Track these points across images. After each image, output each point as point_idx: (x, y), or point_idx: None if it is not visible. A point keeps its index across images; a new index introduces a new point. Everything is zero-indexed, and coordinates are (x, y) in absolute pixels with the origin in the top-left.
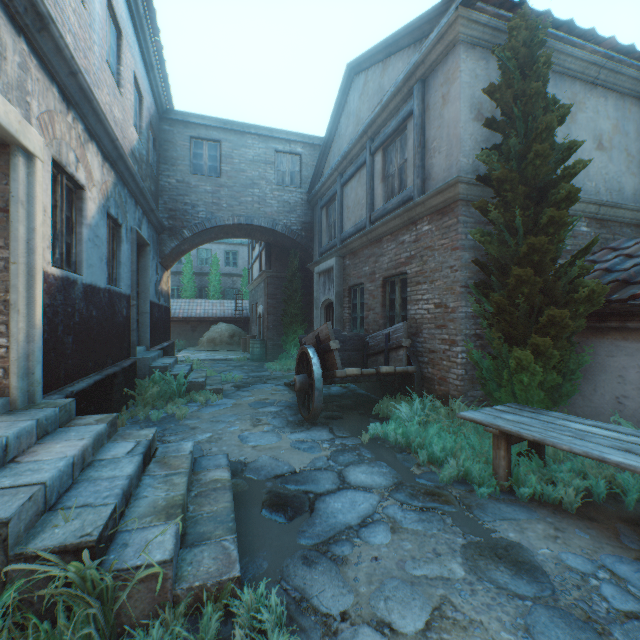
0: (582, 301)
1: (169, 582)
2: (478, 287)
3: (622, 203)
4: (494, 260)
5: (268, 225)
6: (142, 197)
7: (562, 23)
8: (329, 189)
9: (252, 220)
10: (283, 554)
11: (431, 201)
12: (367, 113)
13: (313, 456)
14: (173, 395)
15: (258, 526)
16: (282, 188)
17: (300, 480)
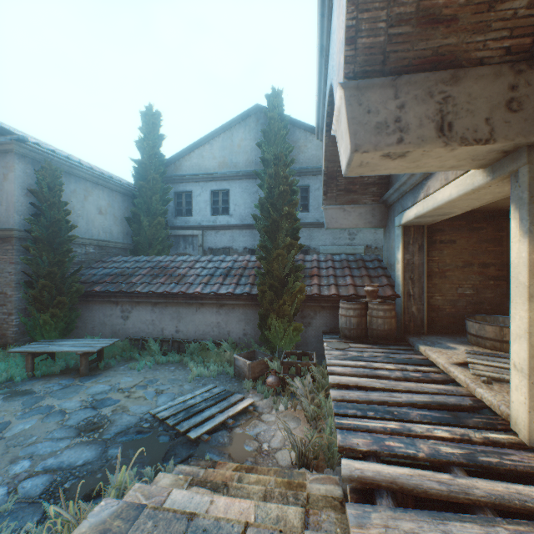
0: (75, 292)
1: None
2: (28, 283)
3: (110, 240)
4: (35, 272)
5: None
6: None
7: (76, 161)
8: None
9: None
10: None
11: None
12: None
13: None
14: None
15: None
16: None
17: None
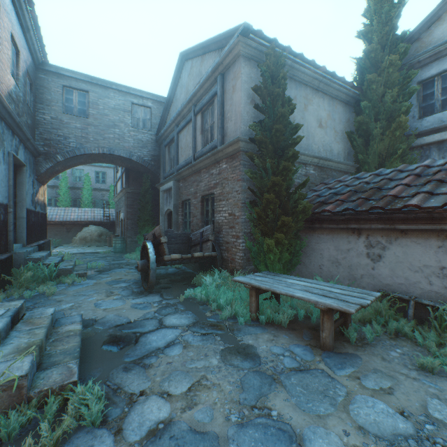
0: (300, 213)
1: (25, 389)
2: (252, 204)
3: (331, 158)
4: (258, 188)
5: (126, 155)
6: (19, 129)
7: (297, 54)
8: (170, 134)
9: (114, 151)
10: (111, 368)
11: (226, 150)
12: (192, 87)
13: (145, 312)
14: (45, 279)
15: (98, 355)
16: (137, 130)
17: (133, 326)
